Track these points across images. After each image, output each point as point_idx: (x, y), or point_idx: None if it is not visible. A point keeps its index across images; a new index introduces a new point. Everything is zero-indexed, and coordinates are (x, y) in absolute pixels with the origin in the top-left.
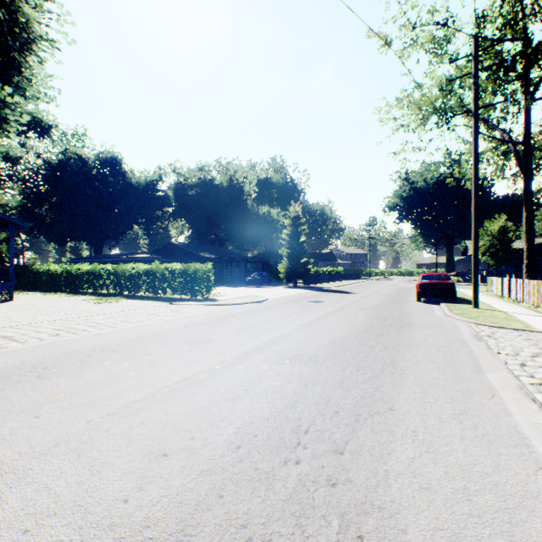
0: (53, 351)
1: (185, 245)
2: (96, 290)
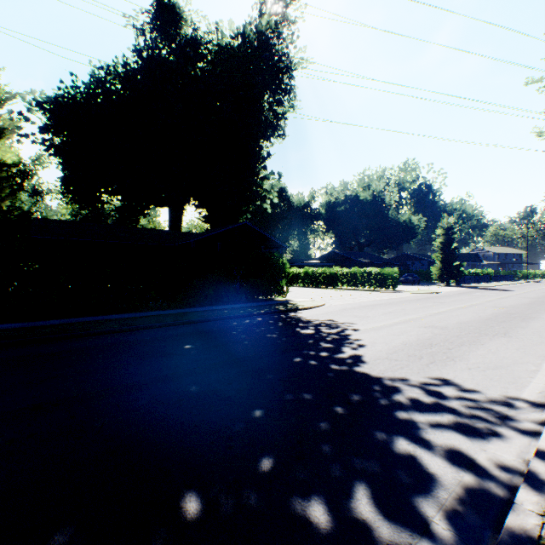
0: (386, 302)
1: (343, 252)
2: (308, 284)
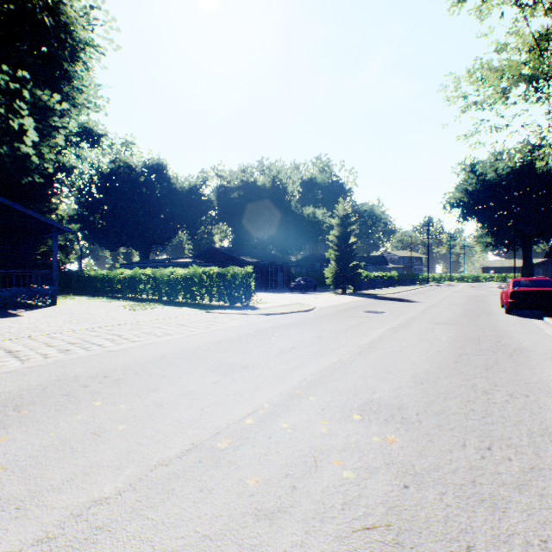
0: (46, 377)
1: (226, 249)
2: (136, 295)
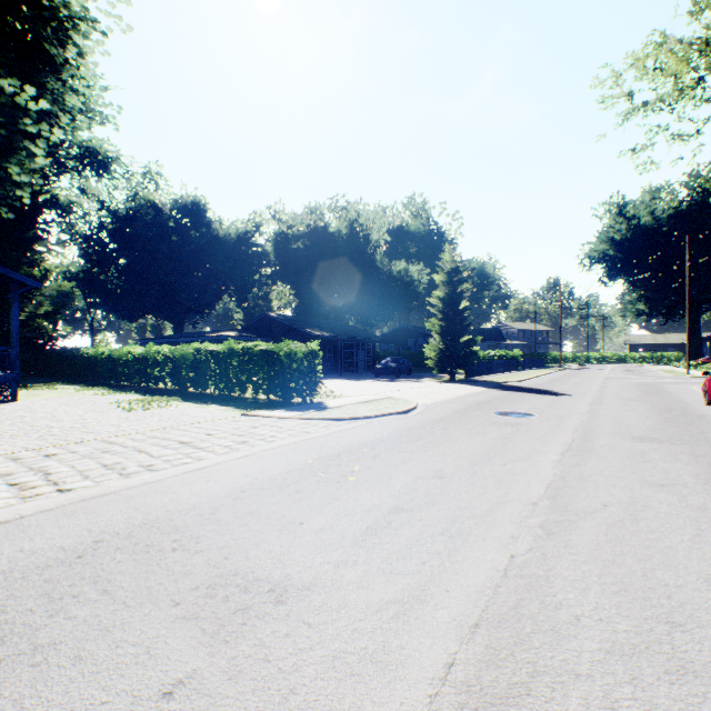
0: None
1: (286, 318)
2: (149, 383)
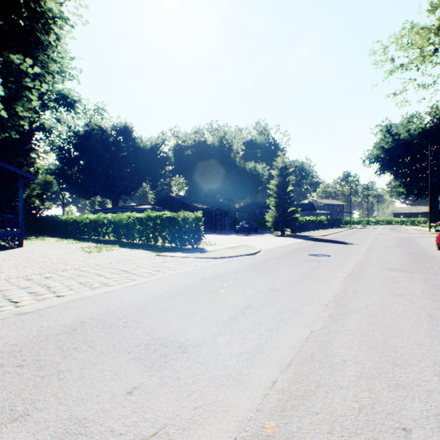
0: None
1: (181, 197)
2: (100, 237)
